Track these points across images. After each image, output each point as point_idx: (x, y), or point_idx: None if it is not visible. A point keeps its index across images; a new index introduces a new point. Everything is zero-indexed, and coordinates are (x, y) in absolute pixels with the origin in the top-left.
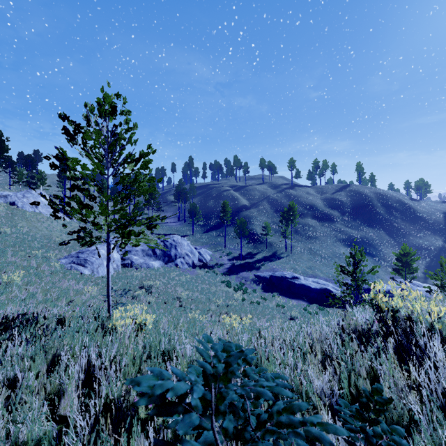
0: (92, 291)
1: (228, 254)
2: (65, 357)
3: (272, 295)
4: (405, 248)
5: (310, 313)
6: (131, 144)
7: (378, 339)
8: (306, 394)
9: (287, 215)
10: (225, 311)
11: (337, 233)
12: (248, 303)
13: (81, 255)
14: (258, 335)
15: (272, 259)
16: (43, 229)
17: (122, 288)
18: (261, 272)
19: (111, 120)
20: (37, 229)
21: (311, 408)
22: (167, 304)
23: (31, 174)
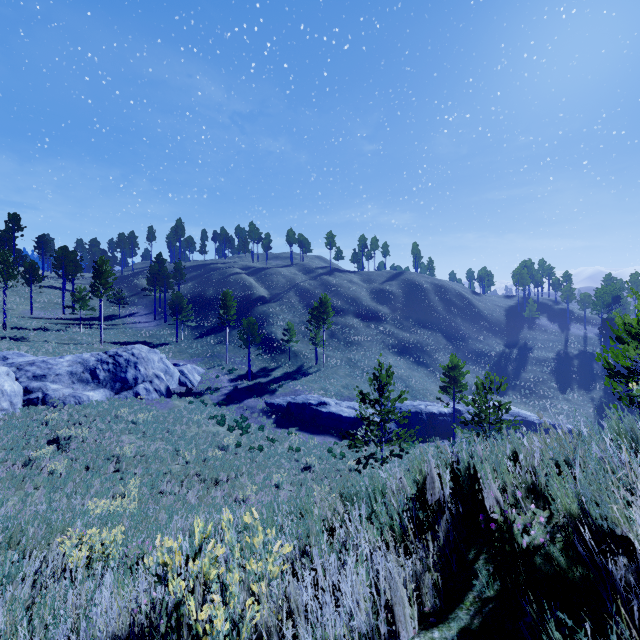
0: None
1: (231, 372)
2: None
3: (288, 431)
4: (454, 359)
5: (335, 457)
6: None
7: None
8: None
9: (318, 313)
10: (196, 471)
11: (385, 337)
12: (245, 450)
13: None
14: None
15: (296, 377)
16: None
17: (11, 446)
18: (277, 397)
19: None
20: None
21: None
22: (87, 472)
23: None
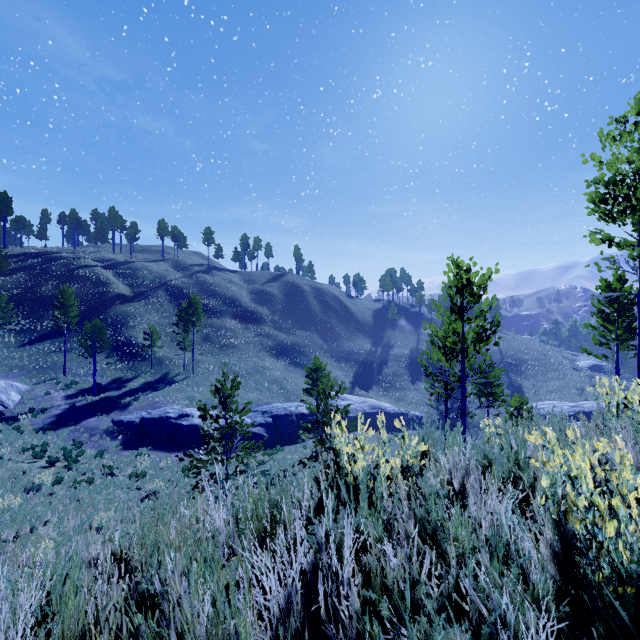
0: None
1: (69, 386)
2: None
3: (137, 453)
4: (317, 361)
5: (188, 476)
6: None
7: None
8: None
9: (187, 315)
10: None
11: (264, 339)
12: (68, 486)
13: None
14: None
15: (159, 386)
16: None
17: None
18: (130, 412)
19: None
20: None
21: None
22: None
23: None
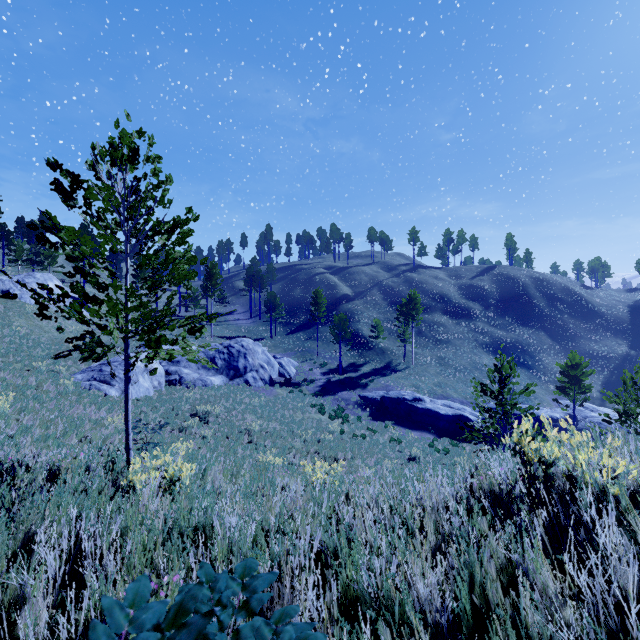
0: (119, 421)
1: (322, 366)
2: (45, 536)
3: (385, 424)
4: (574, 357)
5: (438, 452)
6: (163, 207)
7: (525, 506)
8: (403, 608)
9: (406, 310)
10: (315, 449)
11: (478, 335)
12: (349, 437)
13: (106, 368)
14: (344, 499)
15: (385, 373)
16: (51, 330)
17: (166, 416)
18: (369, 391)
19: (132, 170)
20: (42, 330)
21: (407, 634)
22: (230, 440)
23: (34, 249)
